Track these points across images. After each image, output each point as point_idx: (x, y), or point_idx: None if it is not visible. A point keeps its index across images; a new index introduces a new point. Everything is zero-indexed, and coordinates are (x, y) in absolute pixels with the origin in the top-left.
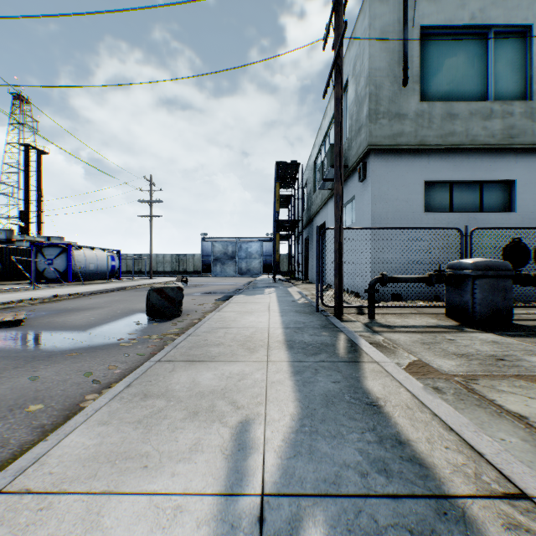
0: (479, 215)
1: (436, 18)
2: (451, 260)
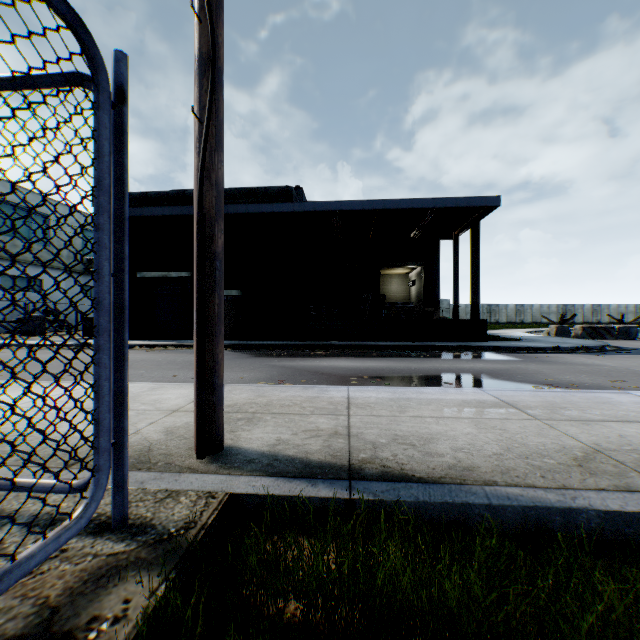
0: (29, 293)
1: (9, 197)
2: (16, 313)
